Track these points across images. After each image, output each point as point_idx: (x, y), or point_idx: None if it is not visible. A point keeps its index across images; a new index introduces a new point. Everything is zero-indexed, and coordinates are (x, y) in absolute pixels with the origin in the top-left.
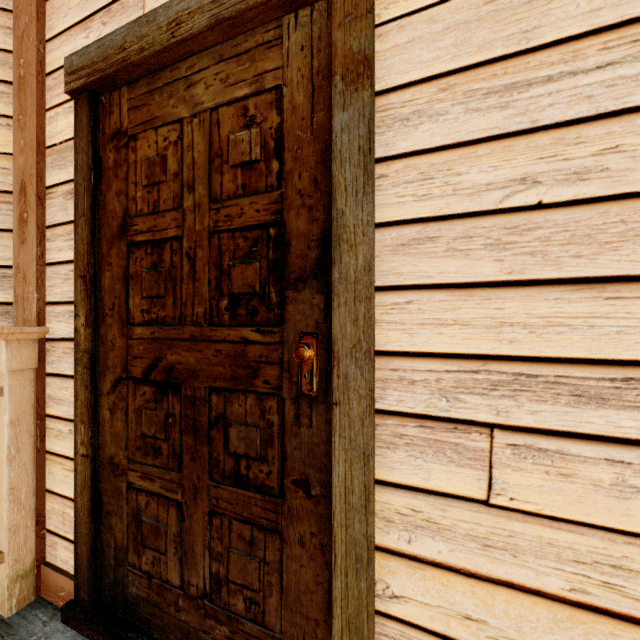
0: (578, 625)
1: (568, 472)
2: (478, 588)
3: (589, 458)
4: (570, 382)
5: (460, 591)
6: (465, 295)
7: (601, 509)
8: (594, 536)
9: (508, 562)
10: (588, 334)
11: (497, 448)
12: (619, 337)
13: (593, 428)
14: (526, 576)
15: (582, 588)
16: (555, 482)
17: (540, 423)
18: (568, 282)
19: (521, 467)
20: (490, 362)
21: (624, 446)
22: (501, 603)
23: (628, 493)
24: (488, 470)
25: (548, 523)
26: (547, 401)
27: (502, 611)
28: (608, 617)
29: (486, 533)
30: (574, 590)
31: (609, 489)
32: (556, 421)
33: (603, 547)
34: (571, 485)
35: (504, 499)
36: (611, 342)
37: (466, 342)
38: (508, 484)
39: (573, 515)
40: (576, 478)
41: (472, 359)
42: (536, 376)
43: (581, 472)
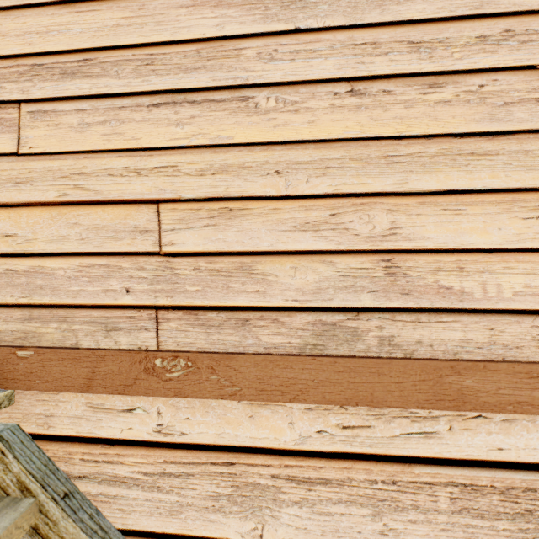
0: (63, 217)
1: (59, 123)
2: (13, 213)
3: (68, 112)
4: (59, 66)
5: (3, 219)
6: (6, 15)
7: (74, 141)
8: (71, 159)
9: (29, 190)
10: (68, 35)
11: (23, 116)
12: (81, 35)
13: (70, 93)
14: (38, 196)
15: (65, 193)
16: (52, 131)
17: (45, 95)
18: (59, 4)
19: (36, 125)
20: (19, 59)
21: (84, 100)
22: (25, 218)
23: (86, 128)
24: (18, 132)
25: (49, 158)
26: (48, 80)
27: (26, 224)
28: (77, 206)
29: (17, 175)
30: (61, 196)
31: (77, 128)
32: (53, 92)
33: (74, 164)
34: (60, 131)
35: (27, 149)
36: (78, 39)
37: (6, 48)
38: (29, 138)
39: (61, 149)
40: (62, 125)
41: (10, 59)
42: (43, 65)
43: (65, 121)
